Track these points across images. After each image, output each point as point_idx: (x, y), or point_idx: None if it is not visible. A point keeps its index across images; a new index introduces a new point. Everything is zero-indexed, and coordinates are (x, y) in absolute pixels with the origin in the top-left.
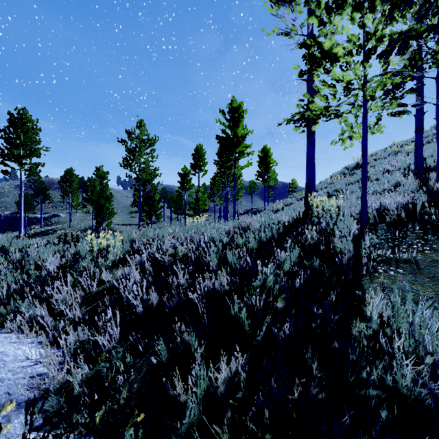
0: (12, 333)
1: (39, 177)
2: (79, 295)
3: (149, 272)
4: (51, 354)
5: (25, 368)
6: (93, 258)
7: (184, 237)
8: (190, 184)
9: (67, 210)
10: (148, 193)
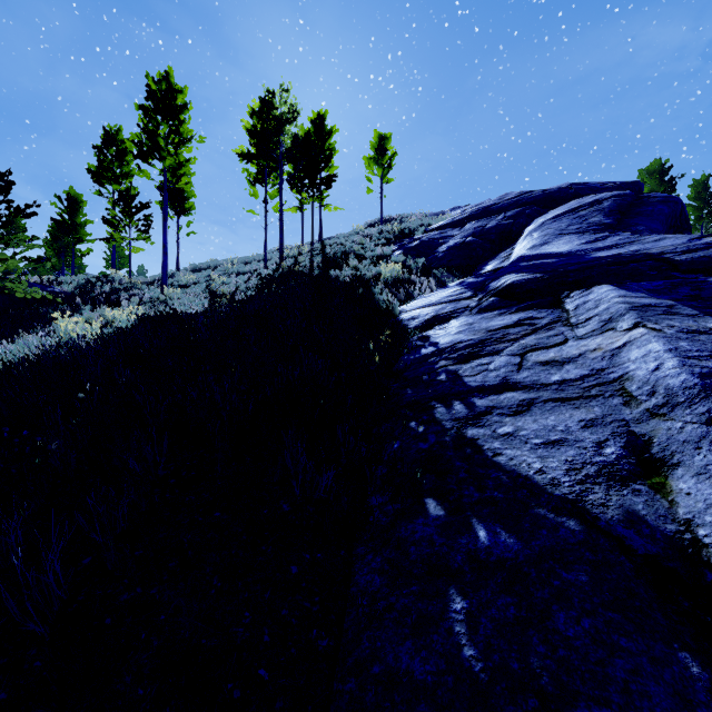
0: None
1: None
2: None
3: None
4: None
5: None
6: None
7: None
8: None
9: None
10: None
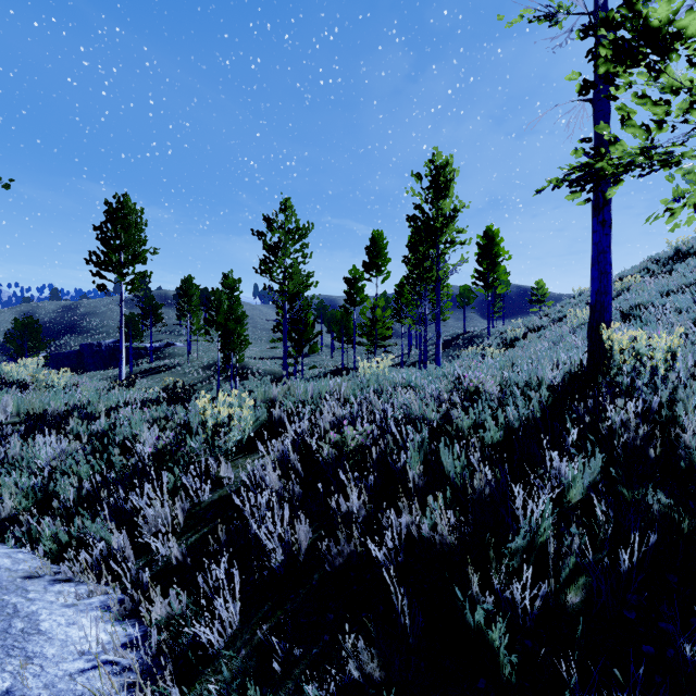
0: (71, 581)
1: (149, 289)
2: (181, 510)
3: (297, 470)
4: (120, 649)
5: (73, 678)
6: (208, 435)
7: (355, 399)
8: (362, 295)
9: (185, 337)
10: (297, 314)
